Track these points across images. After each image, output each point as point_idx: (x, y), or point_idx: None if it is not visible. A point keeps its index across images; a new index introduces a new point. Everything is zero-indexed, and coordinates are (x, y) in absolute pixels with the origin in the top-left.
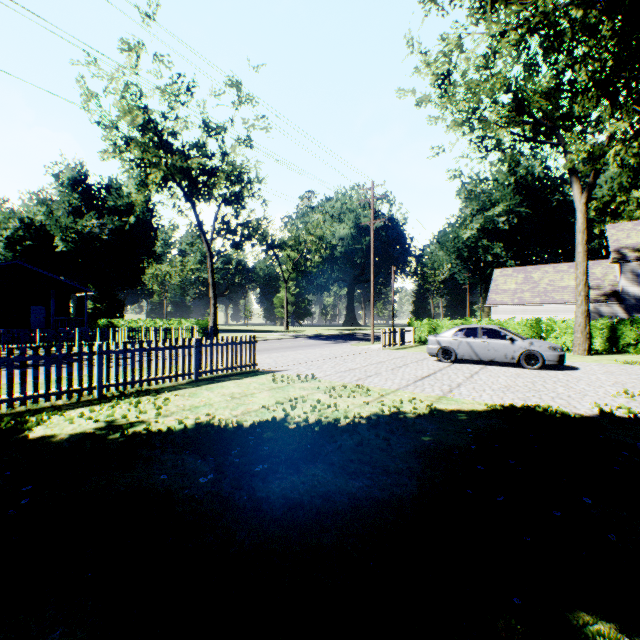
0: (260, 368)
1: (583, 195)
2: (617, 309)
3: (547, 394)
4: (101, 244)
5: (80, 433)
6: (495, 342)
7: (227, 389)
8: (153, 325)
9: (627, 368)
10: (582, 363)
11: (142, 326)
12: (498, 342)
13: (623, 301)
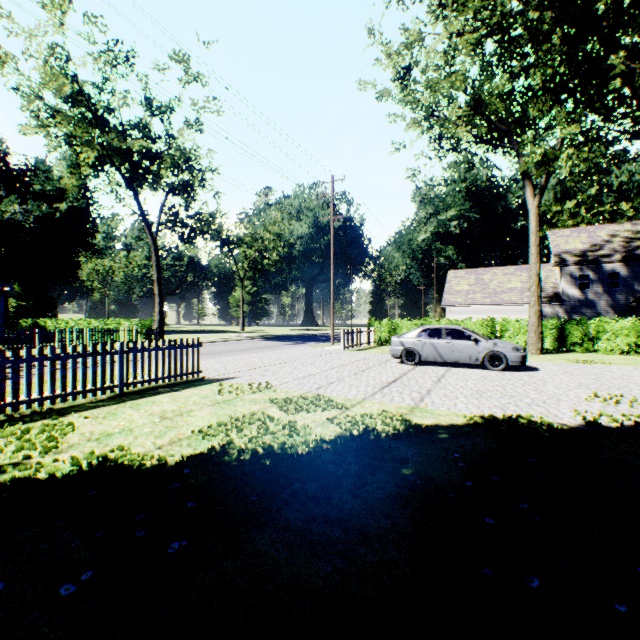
0: (206, 376)
1: (536, 198)
2: (558, 310)
3: (522, 400)
4: (25, 233)
5: None
6: (459, 343)
7: (158, 405)
8: (87, 326)
9: (582, 367)
10: (539, 363)
11: (74, 327)
12: (462, 343)
13: (563, 302)
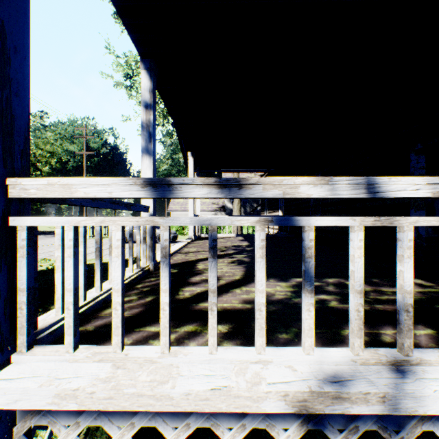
0: None
1: None
2: (224, 214)
3: None
4: None
5: None
6: None
7: None
8: None
9: None
10: None
11: None
12: None
13: (226, 210)
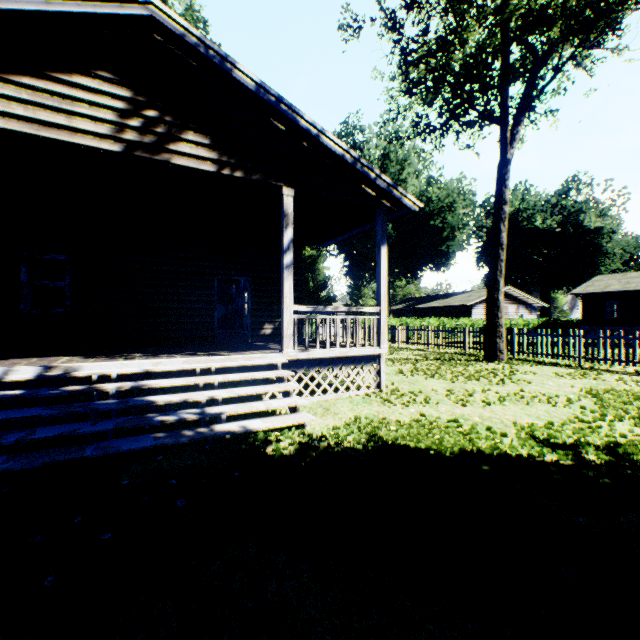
0: None
1: None
2: None
3: None
4: None
5: None
6: None
7: None
8: None
9: None
10: None
11: None
12: None
13: None
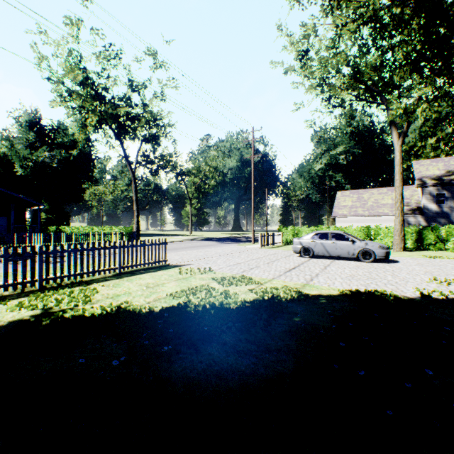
0: (170, 263)
1: (400, 139)
2: (420, 219)
3: (381, 281)
4: (51, 170)
5: (17, 320)
6: (341, 243)
7: (143, 280)
8: (91, 231)
9: (431, 261)
10: (400, 257)
11: (83, 231)
12: (343, 243)
13: (424, 214)
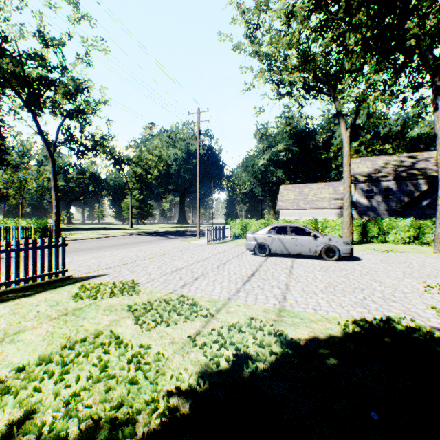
0: (74, 273)
1: (348, 130)
2: (353, 213)
3: (374, 294)
4: None
5: None
6: (302, 238)
7: None
8: None
9: (389, 256)
10: (356, 252)
11: None
12: (304, 238)
13: (357, 208)
